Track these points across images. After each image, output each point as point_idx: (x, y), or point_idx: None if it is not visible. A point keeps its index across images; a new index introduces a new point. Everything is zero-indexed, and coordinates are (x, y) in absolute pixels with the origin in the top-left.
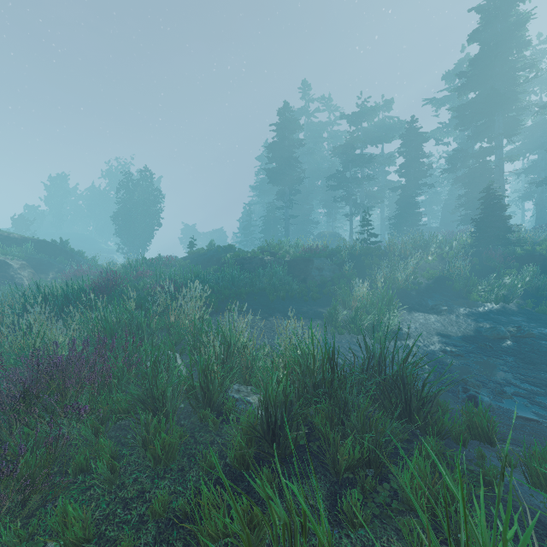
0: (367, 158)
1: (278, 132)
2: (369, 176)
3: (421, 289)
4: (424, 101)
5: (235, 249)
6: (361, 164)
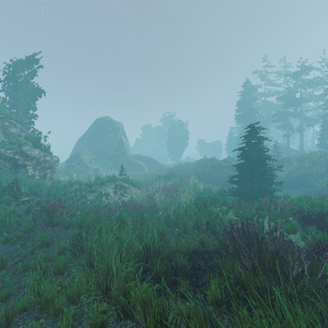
0: (298, 101)
1: (242, 96)
2: (299, 112)
3: (292, 179)
4: None
5: (215, 159)
6: (294, 105)
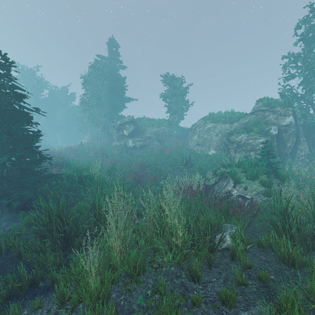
0: None
1: None
2: None
3: None
4: None
5: None
6: None
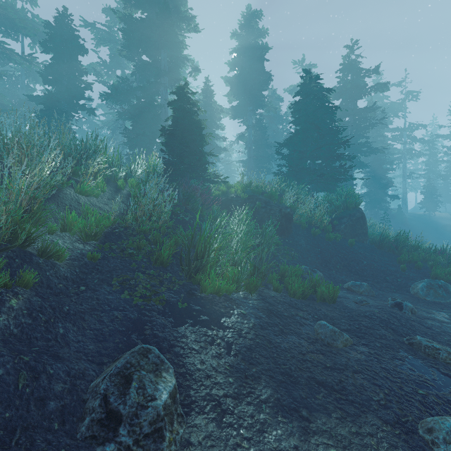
0: None
1: None
2: None
3: (59, 275)
4: (82, 21)
5: None
6: None
